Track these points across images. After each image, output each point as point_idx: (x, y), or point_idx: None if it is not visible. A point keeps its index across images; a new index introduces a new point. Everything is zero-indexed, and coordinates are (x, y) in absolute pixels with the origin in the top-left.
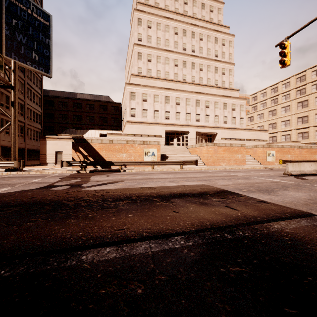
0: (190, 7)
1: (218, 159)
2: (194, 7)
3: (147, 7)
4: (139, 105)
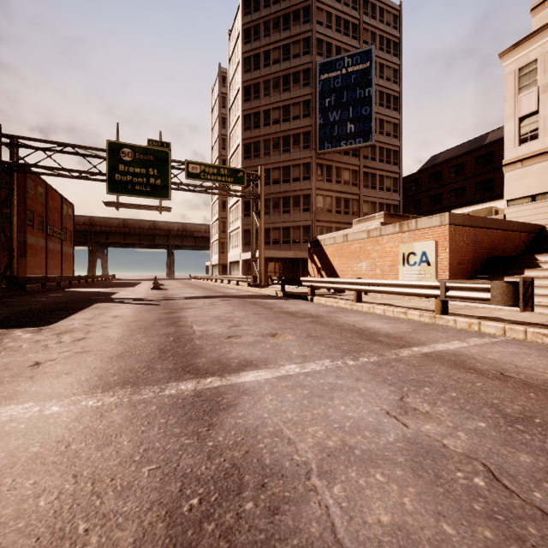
0: None
1: None
2: None
3: None
4: None
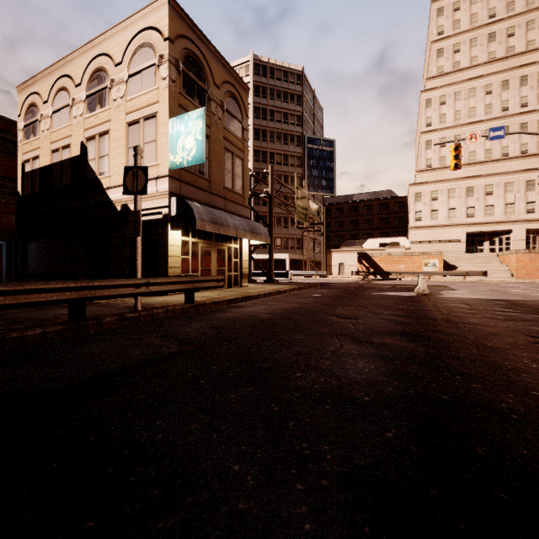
0: (521, 36)
1: (537, 270)
2: (529, 32)
3: (440, 78)
4: (426, 206)
